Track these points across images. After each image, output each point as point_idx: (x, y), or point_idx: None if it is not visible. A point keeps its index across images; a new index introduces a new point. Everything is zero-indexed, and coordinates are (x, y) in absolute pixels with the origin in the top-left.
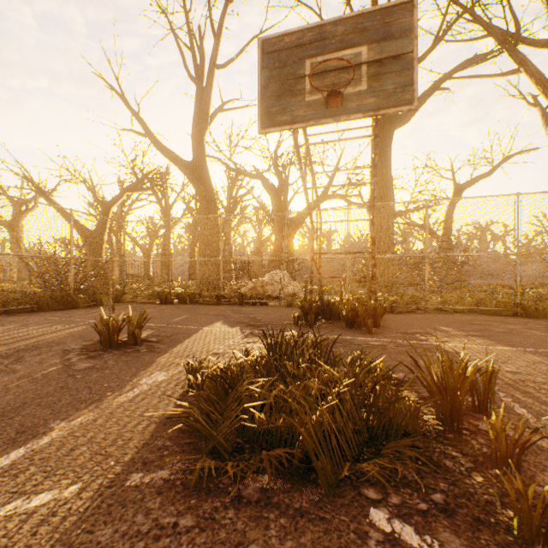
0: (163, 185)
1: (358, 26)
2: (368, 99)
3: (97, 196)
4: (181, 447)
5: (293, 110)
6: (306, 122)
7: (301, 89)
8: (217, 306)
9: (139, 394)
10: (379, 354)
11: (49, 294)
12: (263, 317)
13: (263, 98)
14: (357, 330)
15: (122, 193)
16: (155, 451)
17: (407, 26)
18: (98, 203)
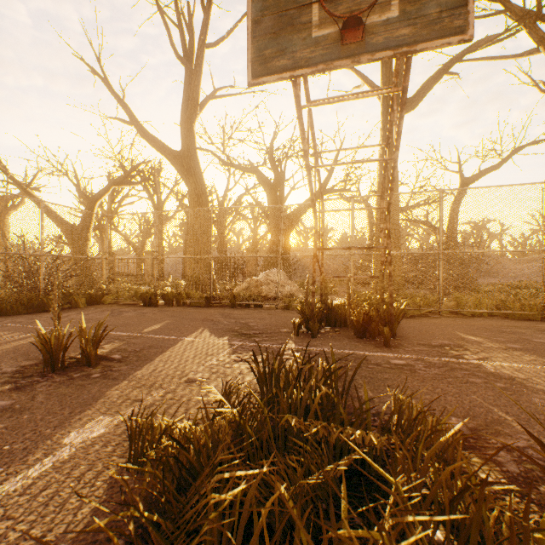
0: (155, 181)
1: None
2: (401, 30)
3: (81, 190)
4: None
5: (295, 51)
6: (312, 67)
7: (306, 21)
8: (205, 309)
9: (49, 471)
10: (409, 380)
11: (14, 295)
12: (257, 322)
13: (254, 36)
14: (370, 342)
15: (109, 186)
16: None
17: None
18: (82, 197)
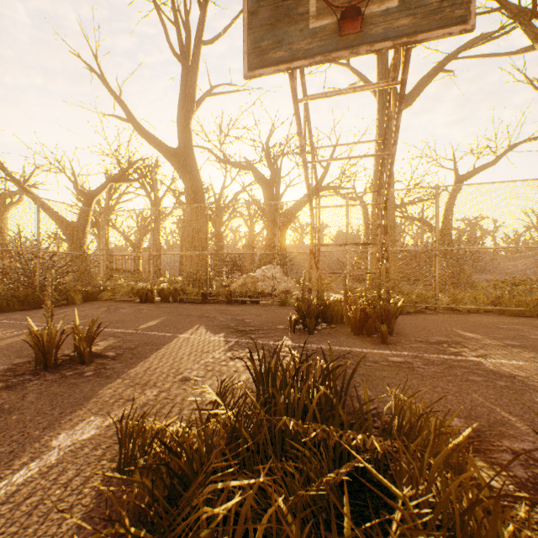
0: (153, 178)
1: None
2: (400, 20)
3: (78, 187)
4: None
5: (292, 43)
6: (310, 58)
7: (304, 12)
8: (202, 305)
9: (34, 477)
10: (408, 378)
11: (11, 292)
12: (253, 319)
13: (250, 28)
14: (367, 339)
15: (106, 183)
16: None
17: None
18: (79, 194)
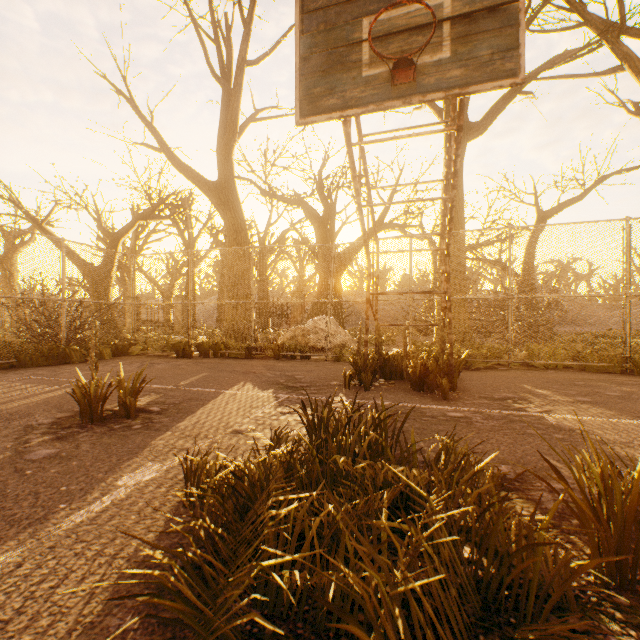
0: (186, 214)
1: None
2: (452, 71)
3: (102, 225)
4: (149, 634)
5: (344, 91)
6: (363, 107)
7: (357, 60)
8: (246, 361)
9: (109, 507)
10: (464, 431)
11: (33, 345)
12: (304, 375)
13: (302, 74)
14: (427, 395)
15: (134, 221)
16: None
17: None
18: (103, 233)
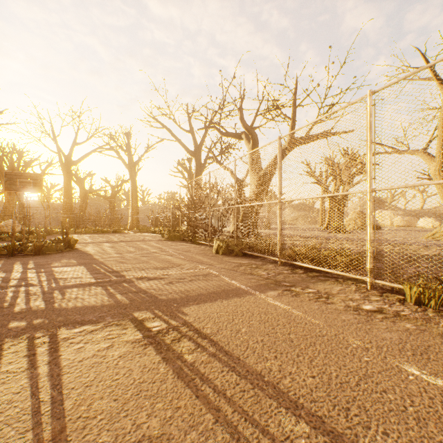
0: None
1: (31, 175)
2: (33, 189)
3: None
4: None
5: (15, 188)
6: (18, 191)
7: (17, 184)
8: None
9: None
10: None
11: None
12: None
13: (6, 184)
14: None
15: None
16: None
17: (41, 178)
18: None
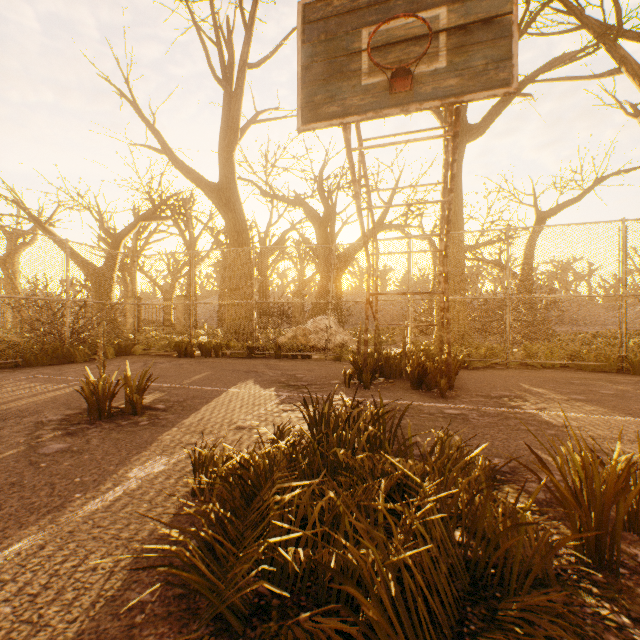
0: (187, 214)
1: None
2: (448, 81)
3: (104, 226)
4: (166, 605)
5: (344, 98)
6: (362, 114)
7: (356, 69)
8: (248, 360)
9: (122, 496)
10: (460, 427)
11: (38, 345)
12: (305, 374)
13: (304, 82)
14: (426, 393)
15: (136, 222)
16: (121, 615)
17: None
18: (105, 234)
